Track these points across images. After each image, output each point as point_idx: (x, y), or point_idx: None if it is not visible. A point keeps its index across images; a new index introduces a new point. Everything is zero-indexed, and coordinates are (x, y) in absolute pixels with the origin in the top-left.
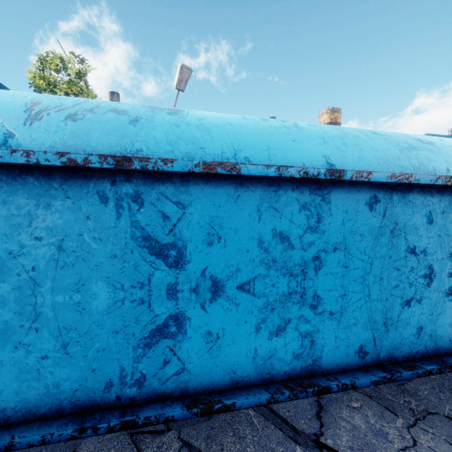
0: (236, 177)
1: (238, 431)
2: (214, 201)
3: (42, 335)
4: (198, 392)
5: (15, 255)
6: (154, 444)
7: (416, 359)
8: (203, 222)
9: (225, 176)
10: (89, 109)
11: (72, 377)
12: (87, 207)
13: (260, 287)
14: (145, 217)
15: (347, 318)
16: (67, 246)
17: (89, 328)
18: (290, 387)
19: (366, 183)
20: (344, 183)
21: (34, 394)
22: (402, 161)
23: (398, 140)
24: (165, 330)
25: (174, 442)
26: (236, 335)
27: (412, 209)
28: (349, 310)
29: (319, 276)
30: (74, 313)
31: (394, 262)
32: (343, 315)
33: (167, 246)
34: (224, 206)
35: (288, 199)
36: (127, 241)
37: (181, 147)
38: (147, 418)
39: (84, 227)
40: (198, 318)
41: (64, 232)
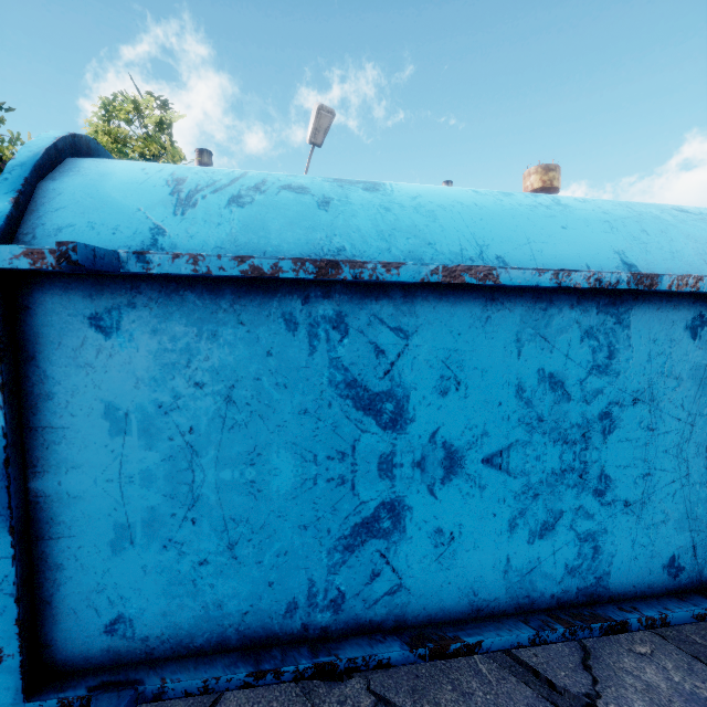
0: (486, 288)
1: (459, 684)
2: (451, 326)
3: (201, 530)
4: (421, 622)
5: (166, 409)
6: (332, 697)
7: None
8: (434, 359)
9: (469, 288)
10: (253, 186)
11: (240, 593)
12: (268, 338)
13: (518, 460)
14: (349, 352)
15: (652, 512)
16: (238, 396)
17: (266, 519)
18: (563, 620)
19: (686, 295)
20: (652, 295)
21: (187, 617)
22: None
23: None
24: (375, 525)
25: (362, 696)
26: (479, 535)
27: None
28: (656, 499)
29: (609, 444)
30: (246, 498)
31: None
32: (645, 507)
33: (381, 396)
34: (466, 334)
35: (564, 322)
36: (323, 388)
37: (399, 243)
38: (352, 660)
39: (263, 368)
40: (423, 508)
41: (235, 375)
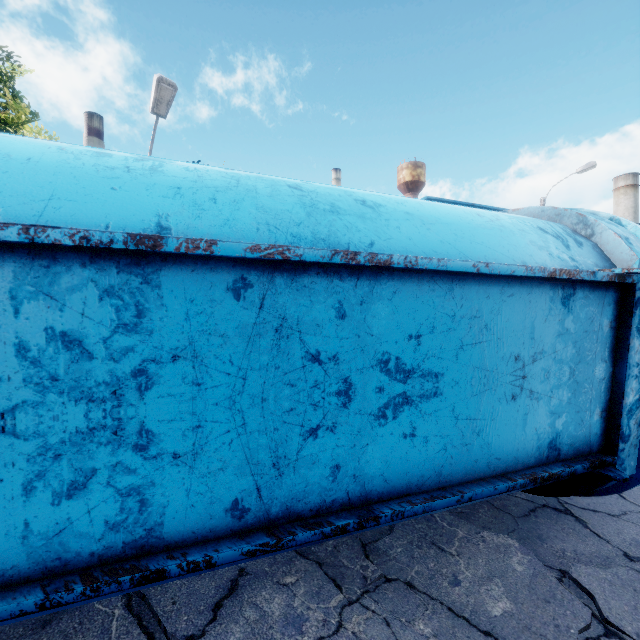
0: None
1: None
2: None
3: None
4: None
5: None
6: None
7: (333, 512)
8: None
9: None
10: None
11: None
12: None
13: (29, 421)
14: None
15: (207, 462)
16: None
17: None
18: (93, 577)
19: (225, 259)
20: (184, 257)
21: None
22: (303, 228)
23: (322, 200)
24: None
25: None
26: None
27: (310, 298)
28: (210, 449)
29: (148, 400)
30: None
31: (285, 375)
32: (199, 457)
33: None
34: None
35: (75, 280)
36: None
37: None
38: None
39: None
40: None
41: None
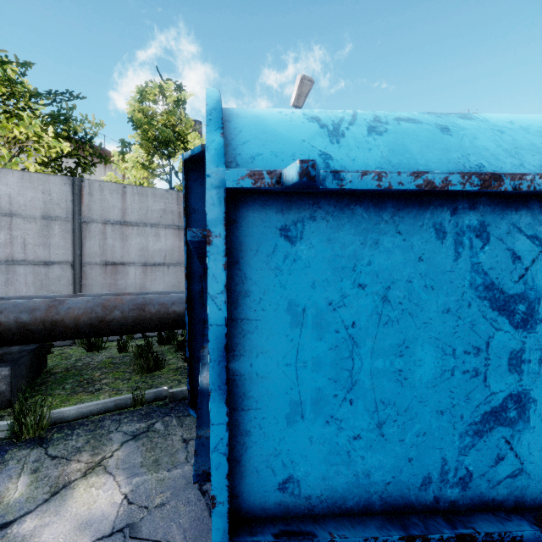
0: None
1: None
2: None
3: (356, 409)
4: (538, 504)
5: (334, 306)
6: None
7: None
8: None
9: None
10: (373, 120)
11: (385, 466)
12: (420, 246)
13: None
14: (489, 258)
15: None
16: (392, 296)
17: (409, 404)
18: None
19: None
20: None
21: (341, 482)
22: None
23: None
24: (502, 414)
25: None
26: None
27: None
28: None
29: None
30: (394, 384)
31: None
32: None
33: (514, 297)
34: None
35: None
36: (464, 290)
37: (527, 160)
38: (489, 534)
39: (414, 272)
40: None
41: (391, 278)
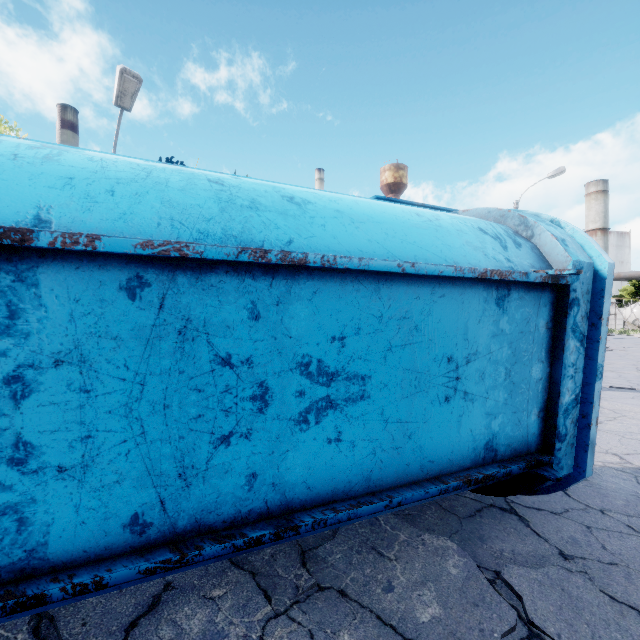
0: None
1: None
2: None
3: None
4: None
5: None
6: None
7: (249, 522)
8: None
9: None
10: None
11: None
12: None
13: None
14: None
15: (100, 474)
16: None
17: None
18: None
19: (116, 256)
20: (66, 253)
21: None
22: (213, 224)
23: (243, 195)
24: None
25: None
26: None
27: (219, 298)
28: (103, 460)
29: (25, 409)
30: None
31: (191, 379)
32: (90, 469)
33: None
34: None
35: None
36: None
37: None
38: None
39: None
40: None
41: None
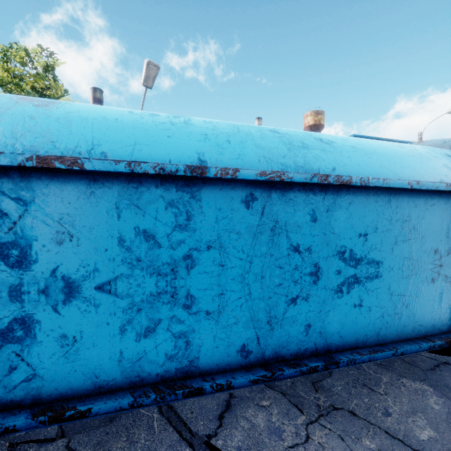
0: (89, 173)
1: (133, 436)
2: (63, 198)
3: None
4: (54, 398)
5: None
6: None
7: (305, 357)
8: (50, 220)
9: (75, 172)
10: None
11: None
12: None
13: (124, 287)
14: None
15: (227, 318)
16: None
17: None
18: (159, 389)
19: (240, 181)
20: (215, 180)
21: None
22: (287, 159)
23: (294, 139)
24: (9, 334)
25: (59, 450)
26: (97, 337)
27: (294, 207)
28: (229, 309)
29: (192, 275)
30: None
31: (276, 260)
32: (222, 314)
33: (7, 245)
34: (75, 203)
35: (152, 196)
36: None
37: (26, 140)
38: None
39: None
40: (49, 321)
41: None
